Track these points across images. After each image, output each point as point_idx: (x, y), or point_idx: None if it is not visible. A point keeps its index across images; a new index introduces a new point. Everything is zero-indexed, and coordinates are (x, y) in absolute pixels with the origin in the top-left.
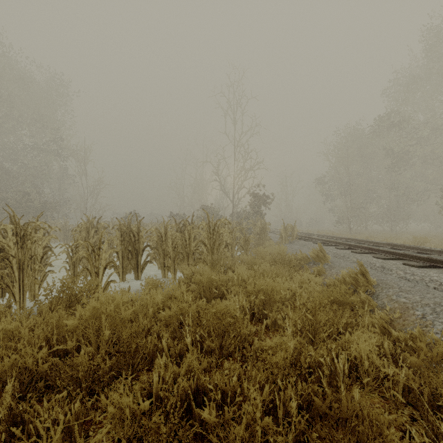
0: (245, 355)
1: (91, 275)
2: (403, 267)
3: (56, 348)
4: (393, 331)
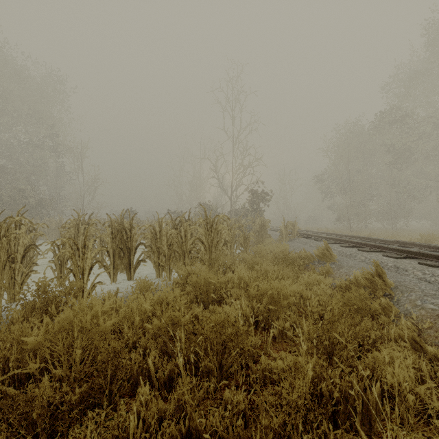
0: (249, 375)
1: (74, 276)
2: (420, 267)
3: (12, 373)
4: (429, 347)
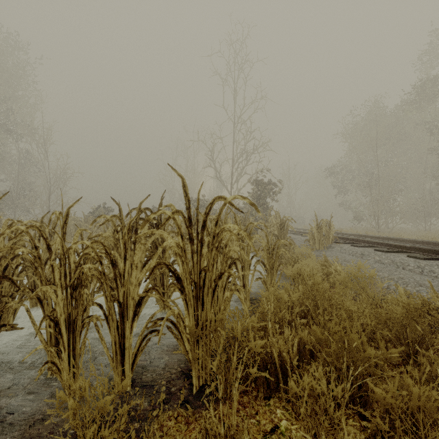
0: None
1: None
2: None
3: None
4: None
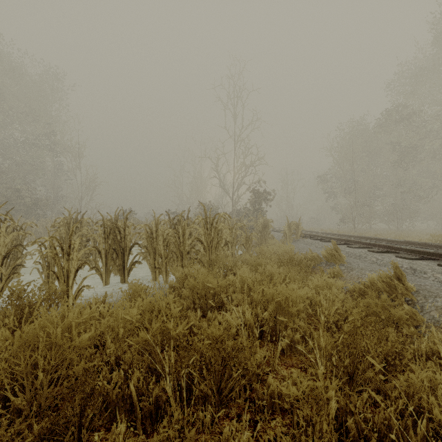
0: (254, 399)
1: (58, 280)
2: (440, 269)
3: None
4: None
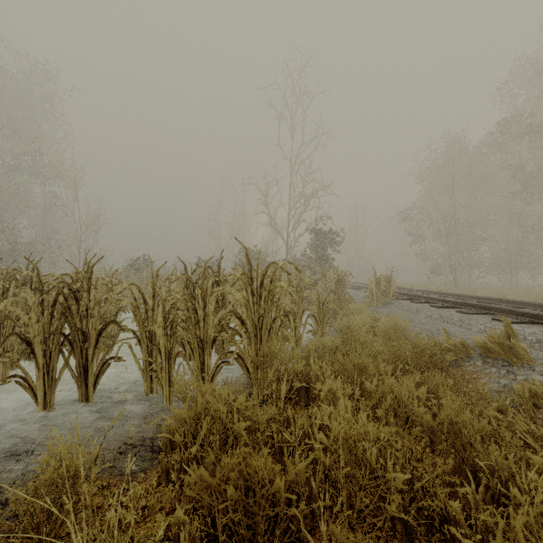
0: None
1: None
2: None
3: None
4: None
